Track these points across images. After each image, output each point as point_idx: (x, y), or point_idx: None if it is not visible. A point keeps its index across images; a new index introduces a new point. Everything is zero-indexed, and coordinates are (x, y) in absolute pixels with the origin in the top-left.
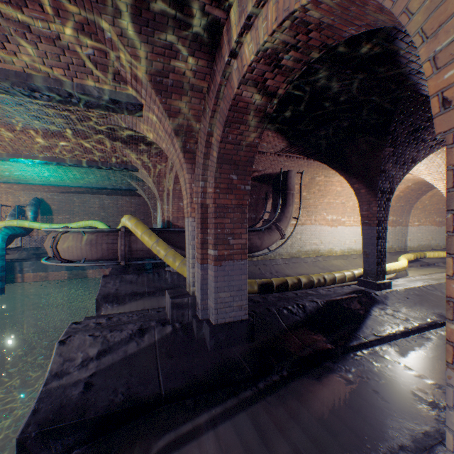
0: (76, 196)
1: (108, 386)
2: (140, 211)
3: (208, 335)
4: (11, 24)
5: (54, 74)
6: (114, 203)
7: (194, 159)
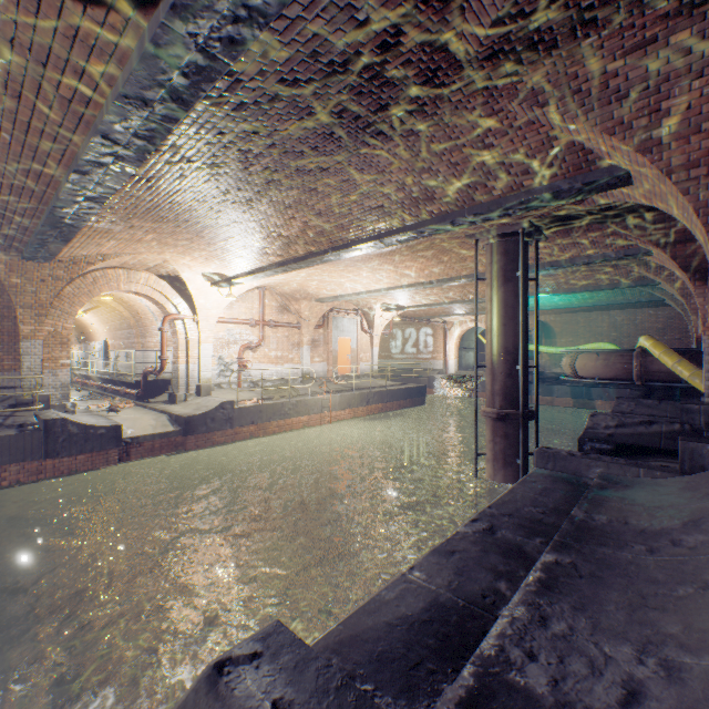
0: (579, 315)
1: (621, 438)
2: (672, 327)
3: None
4: (568, 245)
5: (586, 254)
6: (629, 320)
7: (704, 284)
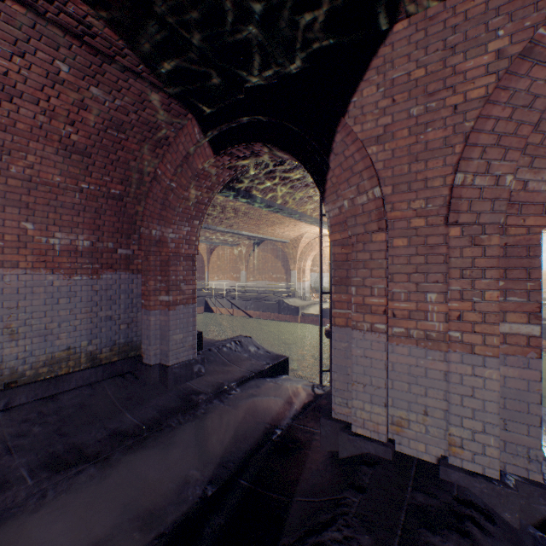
0: None
1: None
2: None
3: None
4: None
5: None
6: None
7: None
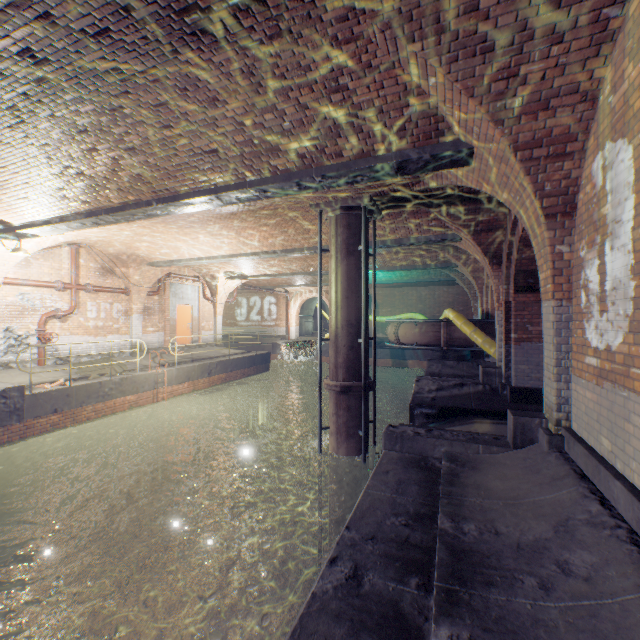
0: (396, 289)
1: (443, 401)
2: (458, 302)
3: (508, 393)
4: (400, 225)
5: (413, 236)
6: (430, 295)
7: (499, 268)
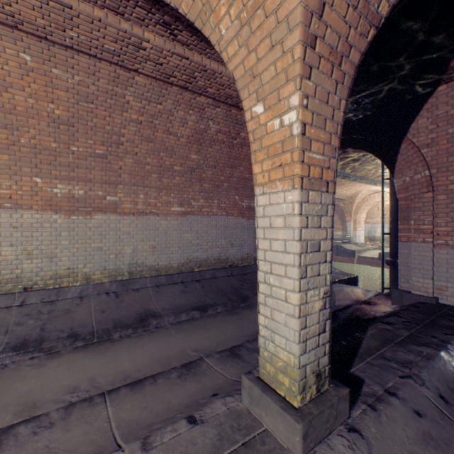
0: None
1: None
2: None
3: None
4: None
5: None
6: None
7: None
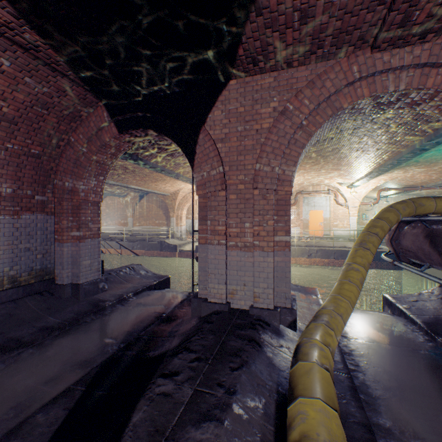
0: None
1: None
2: None
3: None
4: None
5: None
6: None
7: None
